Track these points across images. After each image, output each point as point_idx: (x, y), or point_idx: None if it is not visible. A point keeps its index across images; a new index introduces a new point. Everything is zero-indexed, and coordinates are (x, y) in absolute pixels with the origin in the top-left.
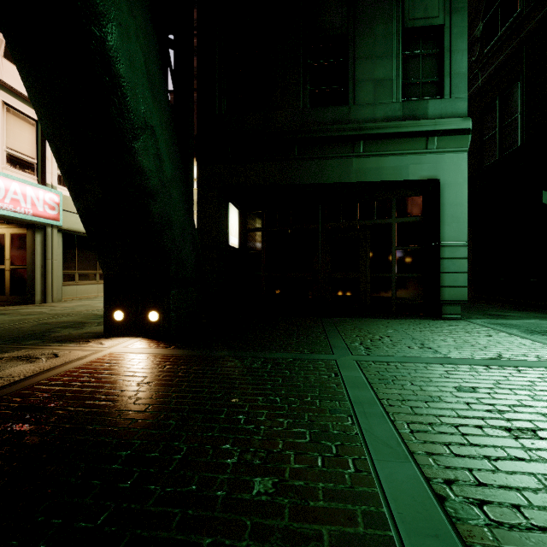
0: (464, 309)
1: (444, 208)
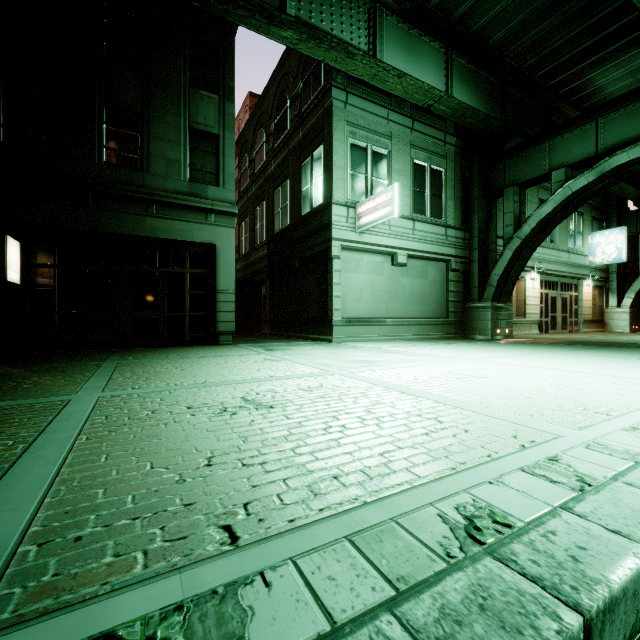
0: (247, 340)
1: (219, 265)
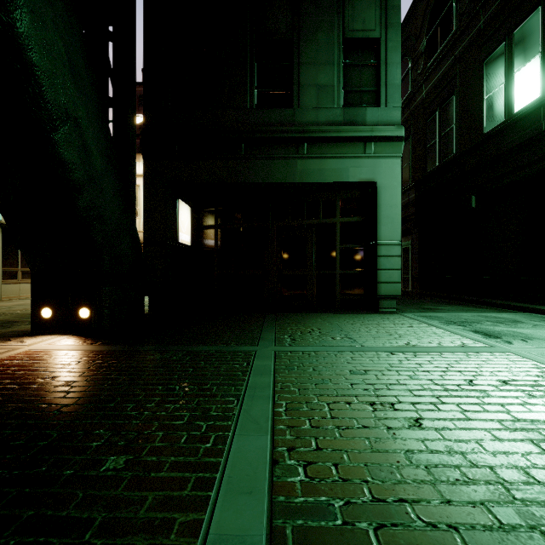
0: (404, 304)
1: (380, 209)
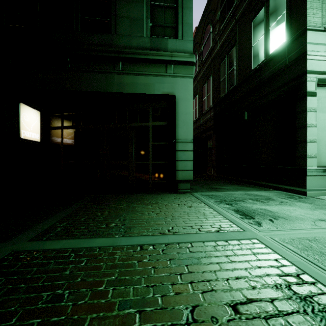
0: (201, 185)
1: (178, 115)
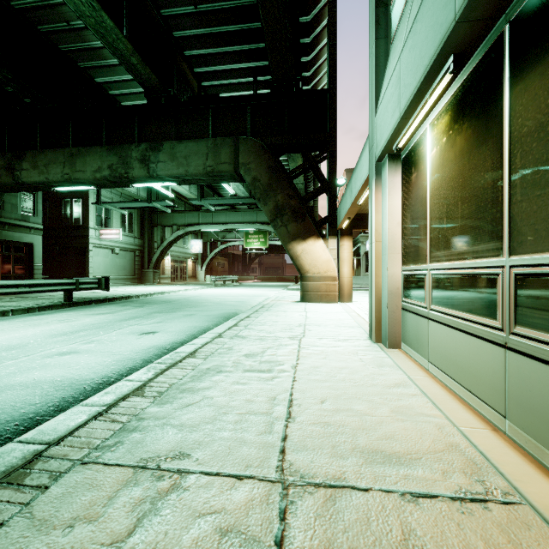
0: None
1: (35, 253)
